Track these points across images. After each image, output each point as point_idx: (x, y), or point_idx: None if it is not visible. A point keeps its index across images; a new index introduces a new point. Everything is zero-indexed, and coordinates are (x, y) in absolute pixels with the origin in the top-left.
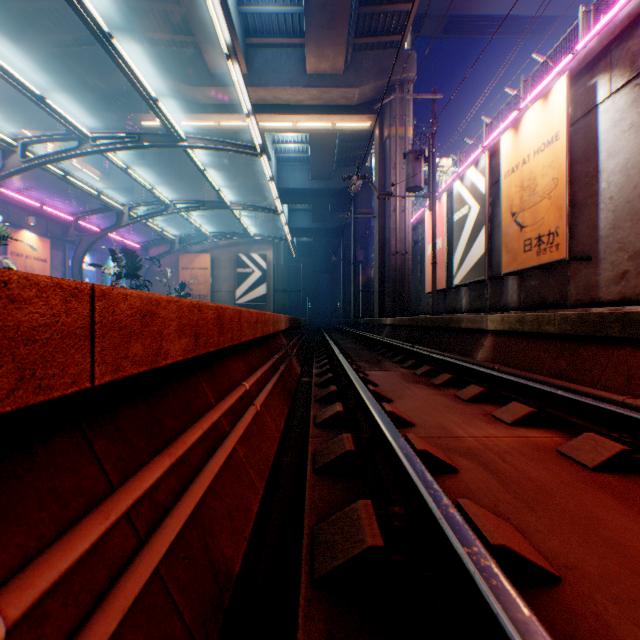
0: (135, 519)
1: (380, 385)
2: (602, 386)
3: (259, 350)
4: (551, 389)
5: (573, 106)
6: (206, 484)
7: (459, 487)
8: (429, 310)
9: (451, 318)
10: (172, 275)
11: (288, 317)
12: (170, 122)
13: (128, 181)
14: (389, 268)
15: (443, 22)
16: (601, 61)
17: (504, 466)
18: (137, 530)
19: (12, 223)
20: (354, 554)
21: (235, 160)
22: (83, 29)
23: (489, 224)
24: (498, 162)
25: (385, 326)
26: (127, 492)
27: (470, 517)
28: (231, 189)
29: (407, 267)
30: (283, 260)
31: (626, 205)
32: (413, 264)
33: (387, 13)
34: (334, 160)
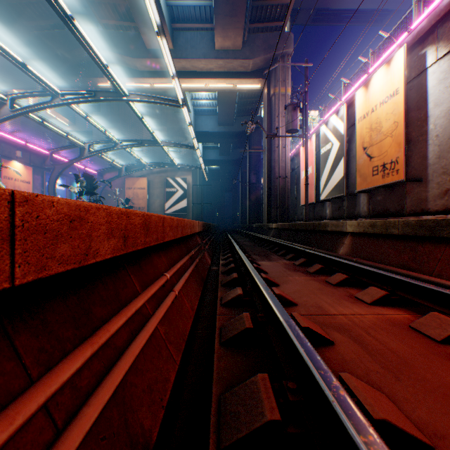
0: (53, 410)
1: (269, 273)
2: (437, 274)
3: (179, 247)
4: (401, 277)
5: (408, 69)
6: (126, 367)
7: (336, 358)
8: (302, 218)
9: (320, 223)
10: (120, 193)
11: (202, 223)
12: (117, 82)
13: (89, 126)
14: (274, 188)
15: (312, 14)
16: (430, 36)
17: (370, 339)
18: (54, 421)
19: (5, 155)
20: (255, 427)
21: (164, 111)
22: (56, 17)
23: (346, 156)
24: (353, 111)
25: (271, 229)
26: (40, 389)
27: (352, 390)
28: (162, 132)
29: (287, 187)
30: (199, 182)
31: (448, 141)
32: (291, 185)
33: (273, 6)
34: (235, 111)
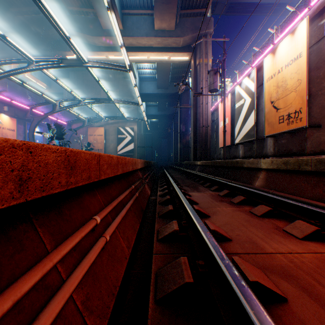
0: None
1: (199, 203)
2: None
3: (120, 183)
4: None
5: (309, 38)
6: None
7: None
8: (220, 157)
9: (237, 161)
10: (84, 138)
11: (143, 161)
12: (78, 52)
13: (61, 89)
14: (199, 134)
15: (226, 6)
16: None
17: None
18: None
19: None
20: None
21: (117, 78)
22: (33, 5)
23: (256, 109)
24: (261, 74)
25: (197, 165)
26: None
27: None
28: (115, 93)
29: (209, 134)
30: (142, 131)
31: None
32: (211, 132)
33: None
34: (169, 78)
